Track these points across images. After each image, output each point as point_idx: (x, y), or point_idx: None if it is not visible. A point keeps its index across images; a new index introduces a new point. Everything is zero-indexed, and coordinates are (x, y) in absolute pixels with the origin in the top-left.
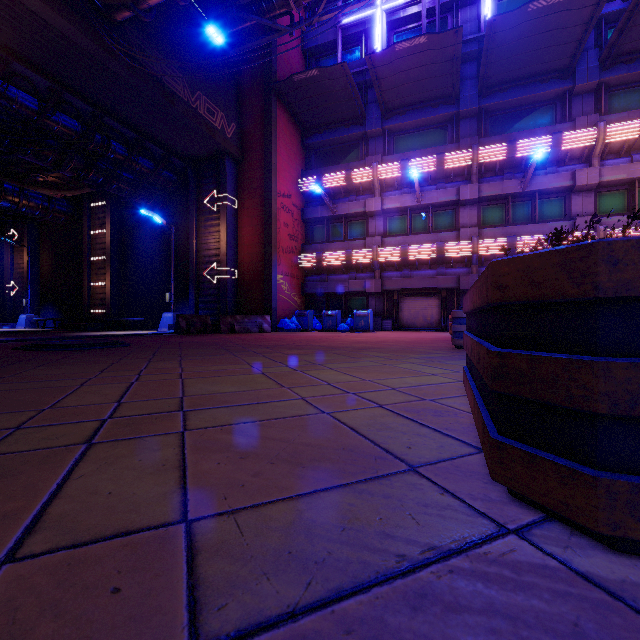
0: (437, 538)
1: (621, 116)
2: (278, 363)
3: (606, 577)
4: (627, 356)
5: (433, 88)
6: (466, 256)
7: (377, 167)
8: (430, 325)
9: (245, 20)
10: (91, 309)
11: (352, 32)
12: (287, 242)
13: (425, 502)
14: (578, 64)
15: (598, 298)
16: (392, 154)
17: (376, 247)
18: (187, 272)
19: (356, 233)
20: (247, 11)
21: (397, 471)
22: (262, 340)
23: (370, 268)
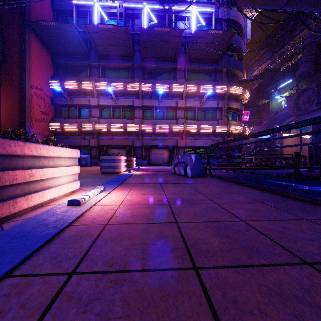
0: None
1: (191, 82)
2: None
3: None
4: None
5: (121, 51)
6: (137, 131)
7: (95, 83)
8: None
9: None
10: None
11: (82, 9)
12: (39, 115)
13: None
14: (178, 58)
15: None
16: (104, 78)
17: (94, 123)
18: None
19: (85, 115)
20: None
21: None
22: None
23: (92, 134)
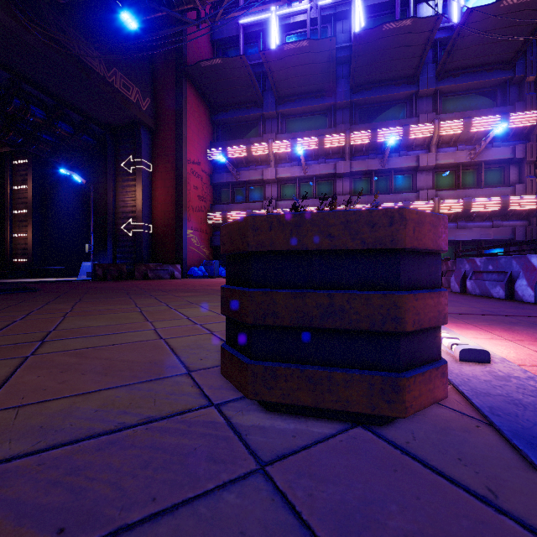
0: (158, 412)
1: (450, 116)
2: (162, 303)
3: (244, 424)
4: (266, 288)
5: (315, 82)
6: None
7: (272, 143)
8: None
9: (157, 10)
10: (13, 258)
11: (252, 30)
12: (197, 202)
13: (174, 392)
14: (421, 74)
15: (249, 251)
16: (284, 133)
17: (271, 208)
18: (106, 226)
19: (256, 196)
20: (158, 3)
21: (175, 375)
22: (167, 285)
23: None
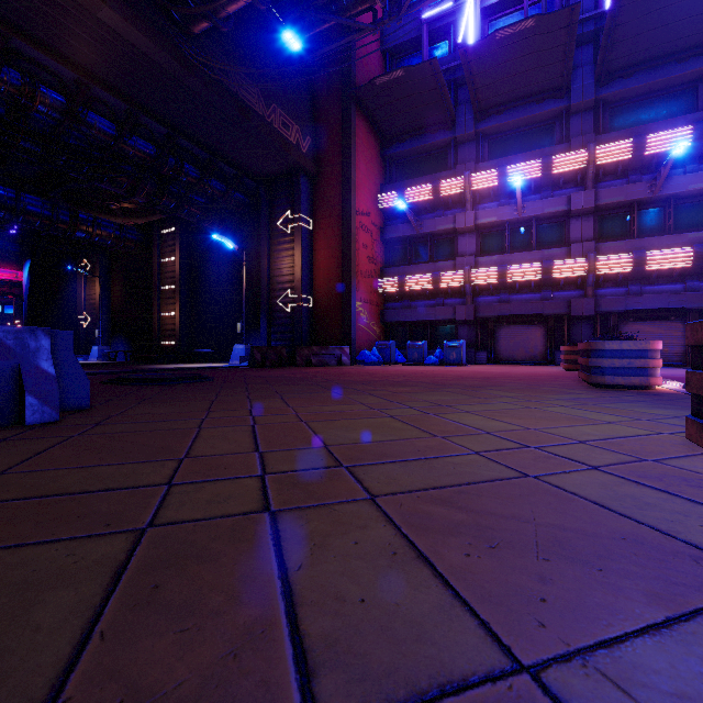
0: None
1: None
2: (396, 403)
3: None
4: None
5: (538, 80)
6: (579, 276)
7: (469, 176)
8: (533, 358)
9: (323, 22)
10: (161, 340)
11: (439, 25)
12: (366, 265)
13: None
14: None
15: None
16: (486, 161)
17: (468, 268)
18: (258, 300)
19: (443, 253)
20: (326, 11)
21: None
22: (349, 375)
23: (460, 292)
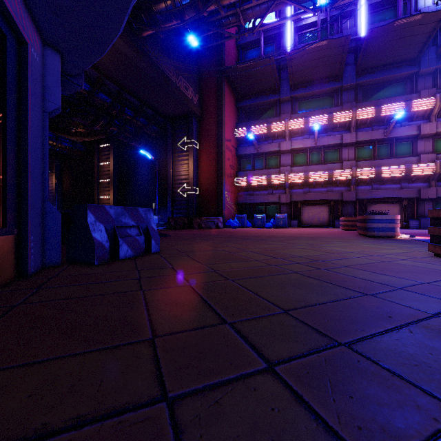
0: None
1: None
2: (293, 244)
3: None
4: None
5: (326, 71)
6: (347, 179)
7: (288, 122)
8: (322, 224)
9: (210, 30)
10: None
11: (270, 34)
12: (229, 170)
13: None
14: (422, 56)
15: None
16: (297, 113)
17: (287, 173)
18: (164, 189)
19: (272, 164)
20: (212, 25)
21: None
22: (236, 233)
23: (282, 187)
